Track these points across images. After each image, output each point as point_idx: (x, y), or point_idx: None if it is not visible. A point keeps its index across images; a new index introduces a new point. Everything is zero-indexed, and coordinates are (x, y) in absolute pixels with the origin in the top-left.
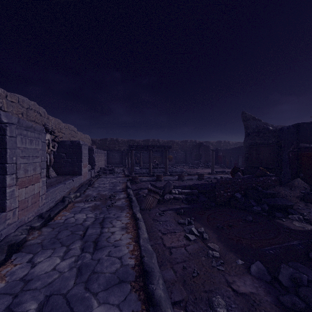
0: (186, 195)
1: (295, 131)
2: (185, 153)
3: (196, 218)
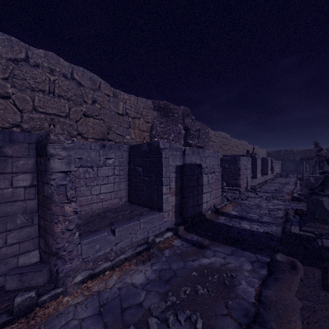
0: None
1: None
2: None
3: None
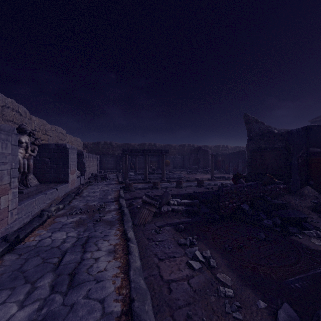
0: (186, 206)
1: (304, 134)
2: (182, 157)
3: (199, 236)
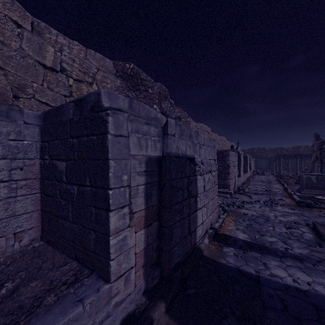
0: None
1: None
2: None
3: None
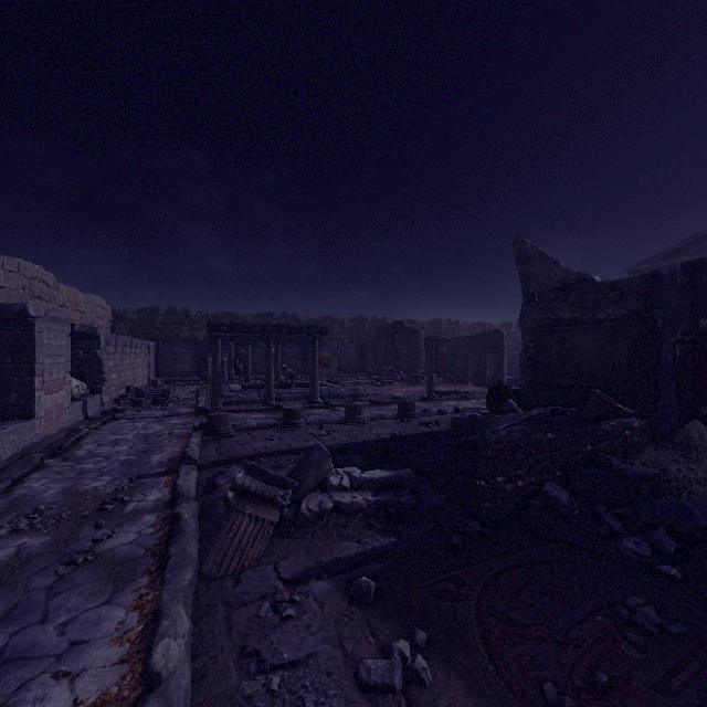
0: (378, 492)
1: (687, 283)
2: (360, 347)
3: (433, 628)
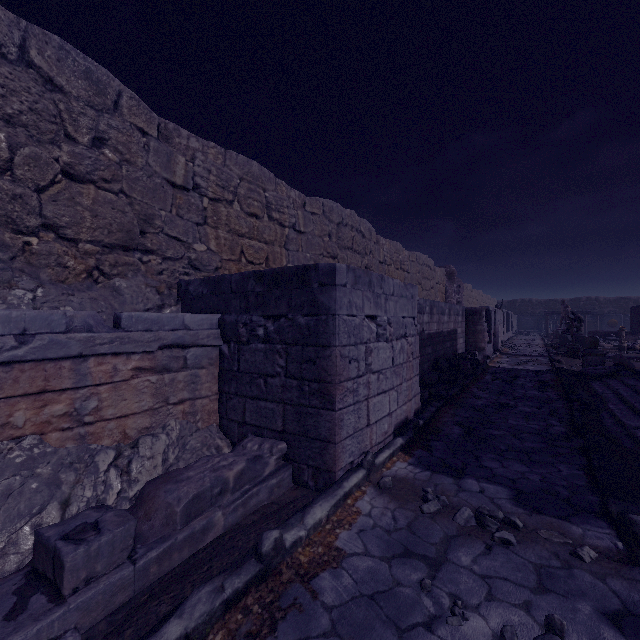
0: None
1: None
2: None
3: None
